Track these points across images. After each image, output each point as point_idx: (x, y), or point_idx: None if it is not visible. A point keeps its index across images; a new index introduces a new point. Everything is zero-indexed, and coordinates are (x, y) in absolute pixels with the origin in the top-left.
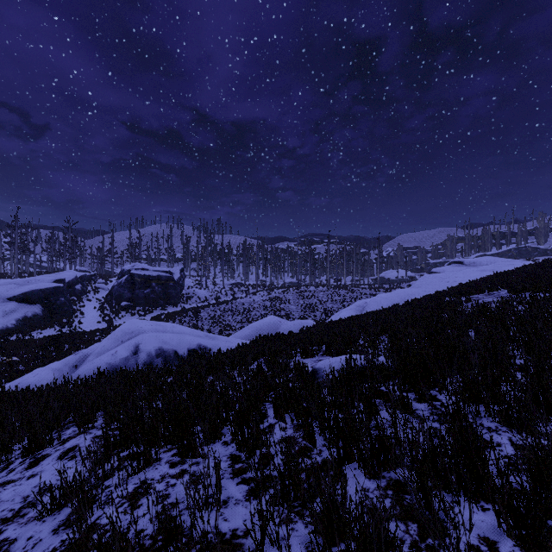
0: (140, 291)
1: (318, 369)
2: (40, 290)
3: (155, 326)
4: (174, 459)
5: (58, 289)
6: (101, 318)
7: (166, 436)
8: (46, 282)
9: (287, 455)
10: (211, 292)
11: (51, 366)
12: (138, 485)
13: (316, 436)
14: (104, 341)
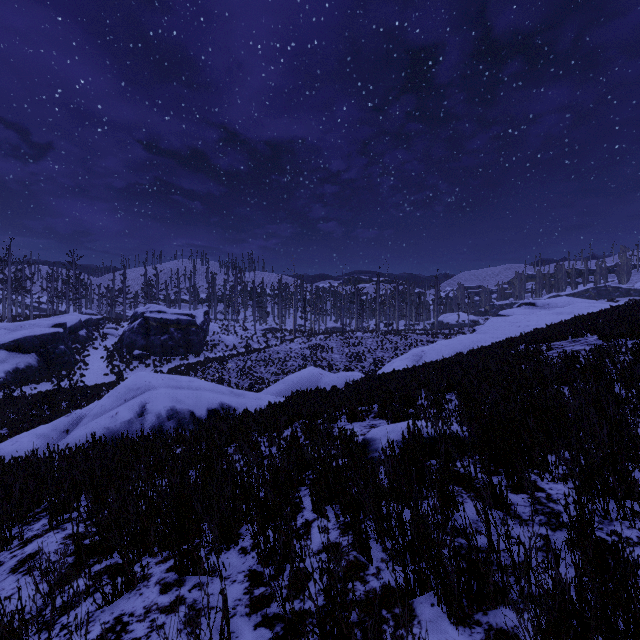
0: (155, 338)
1: (371, 440)
2: (36, 336)
3: (167, 381)
4: (169, 577)
5: (57, 335)
6: (109, 370)
7: (161, 541)
8: (43, 327)
9: (330, 593)
10: (241, 339)
11: (35, 431)
12: (109, 625)
13: (372, 544)
14: (103, 399)
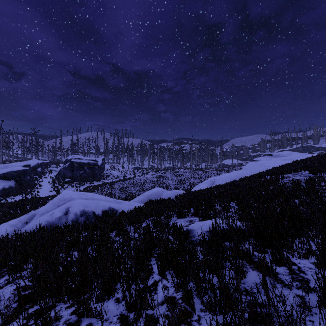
0: (77, 172)
1: (191, 230)
2: (14, 171)
3: (81, 195)
4: (72, 318)
5: (25, 171)
6: (52, 189)
7: (69, 294)
8: (18, 166)
9: None
10: (121, 173)
11: (9, 222)
12: None
13: (194, 298)
14: (46, 205)
